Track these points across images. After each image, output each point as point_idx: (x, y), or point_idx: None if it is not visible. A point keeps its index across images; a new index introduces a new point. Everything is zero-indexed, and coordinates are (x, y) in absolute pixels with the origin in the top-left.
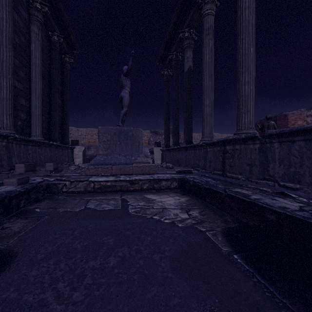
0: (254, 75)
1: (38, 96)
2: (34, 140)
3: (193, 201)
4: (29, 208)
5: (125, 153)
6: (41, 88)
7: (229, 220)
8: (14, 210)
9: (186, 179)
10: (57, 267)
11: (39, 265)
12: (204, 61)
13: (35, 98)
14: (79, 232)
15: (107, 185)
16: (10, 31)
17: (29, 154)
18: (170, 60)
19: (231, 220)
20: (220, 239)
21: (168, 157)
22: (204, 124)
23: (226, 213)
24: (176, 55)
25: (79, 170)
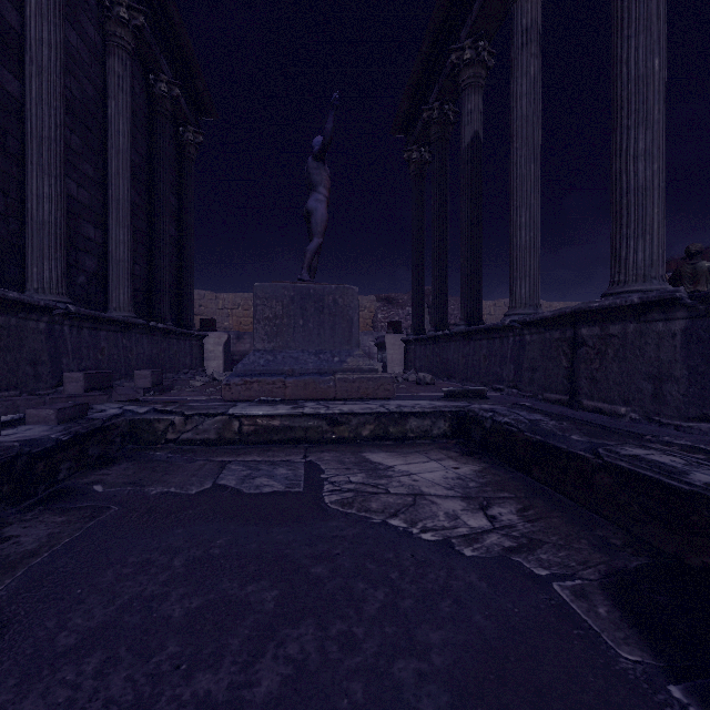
0: (663, 134)
1: (124, 219)
2: (113, 317)
3: (495, 474)
4: (79, 483)
5: (316, 348)
6: (129, 201)
7: (617, 541)
8: (42, 488)
9: (472, 413)
10: (100, 688)
11: (53, 677)
12: (515, 114)
13: (118, 224)
14: (187, 562)
15: (271, 426)
16: (59, 70)
17: (102, 350)
18: (425, 125)
19: (623, 543)
20: (602, 613)
21: (420, 357)
22: (515, 274)
23: (602, 517)
24: (440, 111)
25: (210, 388)
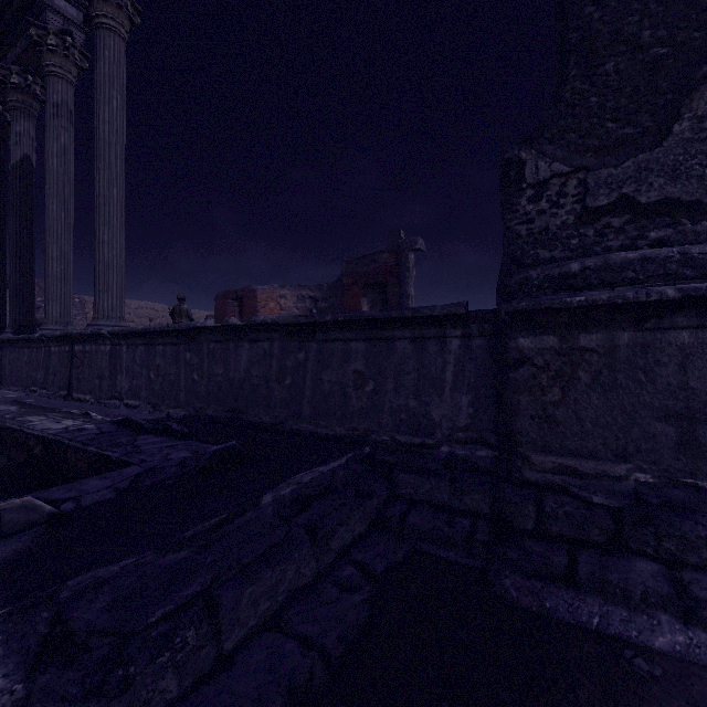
0: (121, 234)
1: None
2: None
3: None
4: None
5: None
6: None
7: None
8: None
9: None
10: None
11: None
12: (48, 167)
13: None
14: None
15: None
16: None
17: None
18: None
19: None
20: None
21: None
22: (48, 296)
23: (4, 455)
24: None
25: None
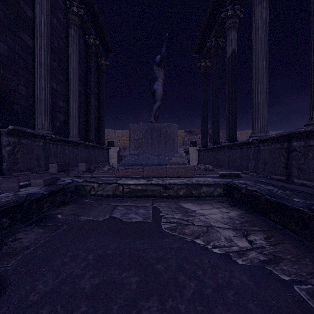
0: None
1: (75, 98)
2: (70, 140)
3: (249, 216)
4: (52, 213)
5: (157, 153)
6: (77, 90)
7: None
8: (36, 215)
9: (235, 185)
10: None
11: None
12: (255, 38)
13: (73, 100)
14: (94, 257)
15: (137, 189)
16: (48, 34)
17: (66, 154)
18: (208, 49)
19: None
20: None
21: (206, 157)
22: (255, 116)
23: None
24: (215, 42)
25: (110, 171)
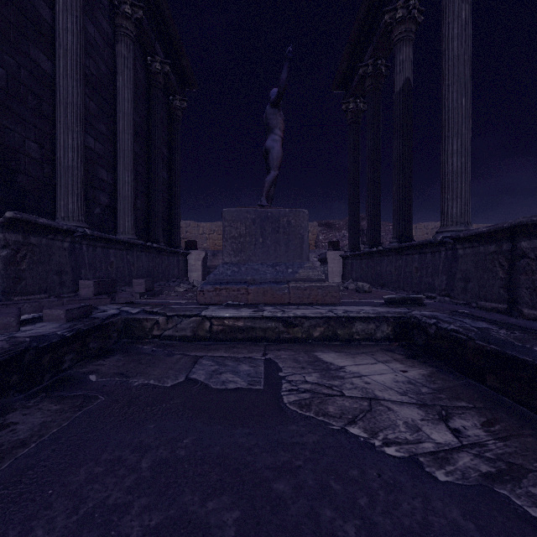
0: None
1: (128, 165)
2: (119, 239)
3: (445, 379)
4: (79, 372)
5: (273, 261)
6: (132, 152)
7: None
8: (48, 377)
9: (415, 319)
10: None
11: None
12: (447, 55)
13: (124, 169)
14: (153, 464)
15: (236, 326)
16: (79, 51)
17: (111, 263)
18: (361, 79)
19: None
20: None
21: (357, 269)
22: (447, 195)
23: None
24: (374, 66)
25: (190, 294)
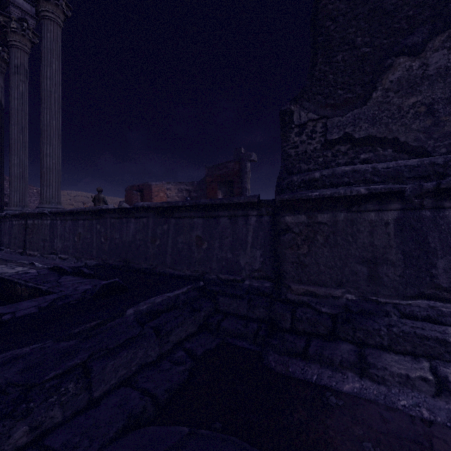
0: (58, 150)
1: None
2: None
3: None
4: None
5: None
6: None
7: None
8: None
9: None
10: None
11: None
12: (11, 106)
13: None
14: None
15: None
16: None
17: None
18: None
19: None
20: None
21: None
22: (11, 188)
23: None
24: None
25: None
